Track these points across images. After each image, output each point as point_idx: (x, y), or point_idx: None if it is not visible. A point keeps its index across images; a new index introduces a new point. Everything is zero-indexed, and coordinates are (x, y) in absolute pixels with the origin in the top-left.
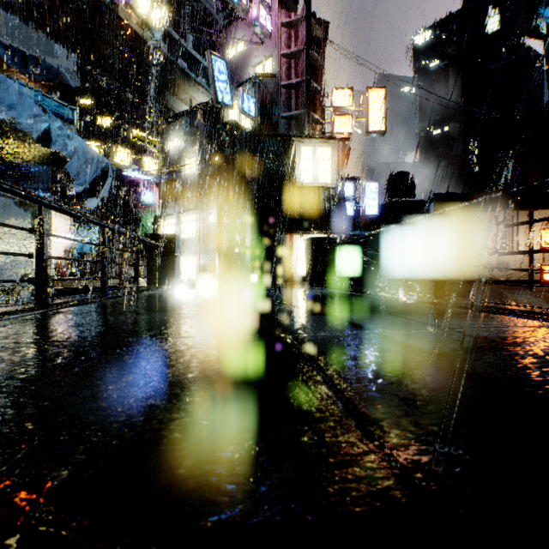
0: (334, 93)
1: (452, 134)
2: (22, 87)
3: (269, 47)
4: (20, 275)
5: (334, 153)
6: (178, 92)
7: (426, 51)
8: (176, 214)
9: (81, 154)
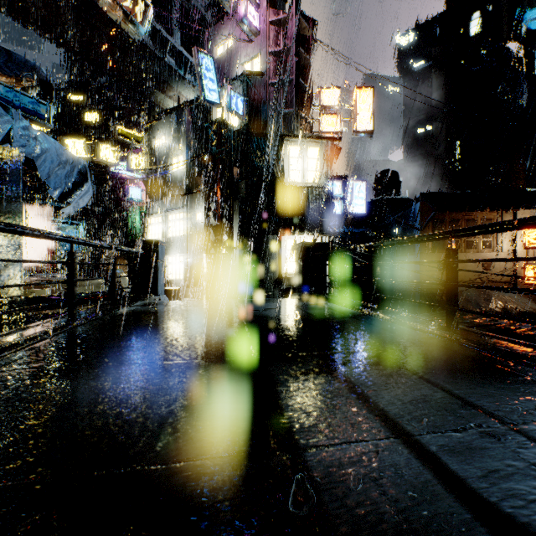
0: (322, 92)
1: (435, 133)
2: None
3: (258, 45)
4: None
5: (323, 153)
6: (166, 88)
7: (410, 52)
8: (163, 212)
9: (54, 156)
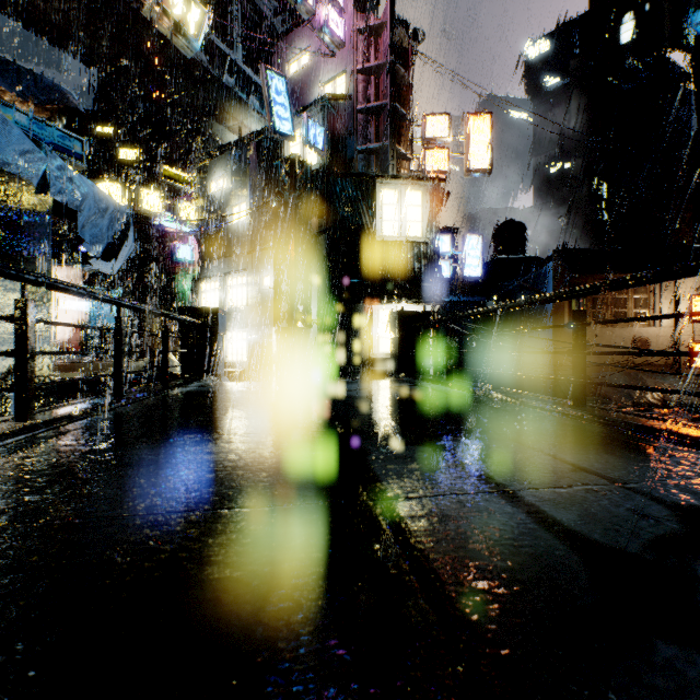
0: (425, 119)
1: (575, 172)
2: (14, 111)
3: (342, 60)
4: (8, 365)
5: (426, 198)
6: (224, 117)
7: (542, 67)
8: (221, 275)
9: (92, 203)
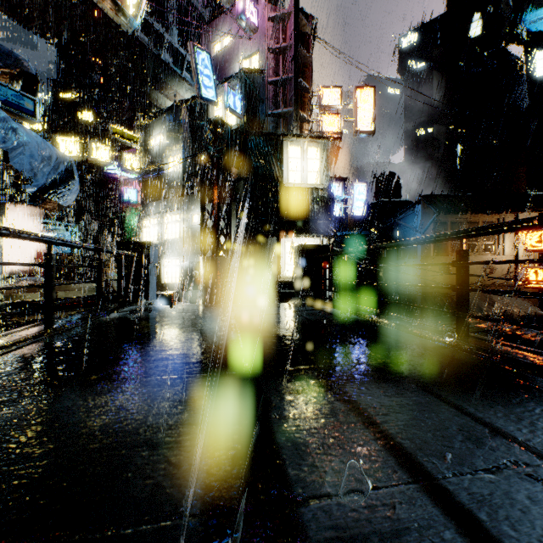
0: (322, 91)
1: (436, 135)
2: None
3: (256, 42)
4: None
5: (323, 153)
6: (163, 87)
7: (411, 54)
8: (158, 213)
9: (35, 151)
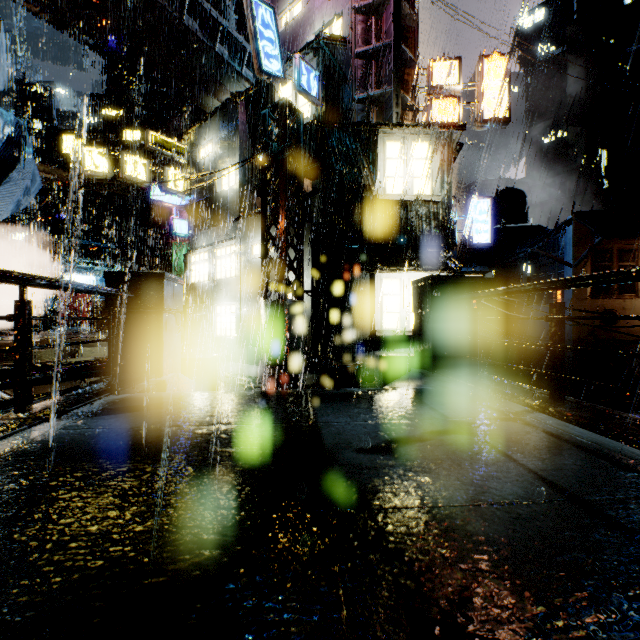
0: (431, 66)
1: (571, 140)
2: None
3: (338, 1)
4: None
5: (437, 150)
6: (219, 91)
7: (536, 36)
8: (209, 245)
9: None
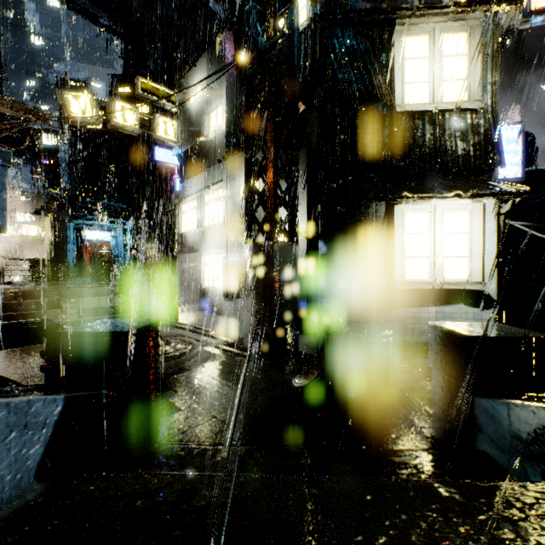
0: None
1: None
2: None
3: None
4: None
5: (476, 41)
6: None
7: None
8: (198, 192)
9: None
